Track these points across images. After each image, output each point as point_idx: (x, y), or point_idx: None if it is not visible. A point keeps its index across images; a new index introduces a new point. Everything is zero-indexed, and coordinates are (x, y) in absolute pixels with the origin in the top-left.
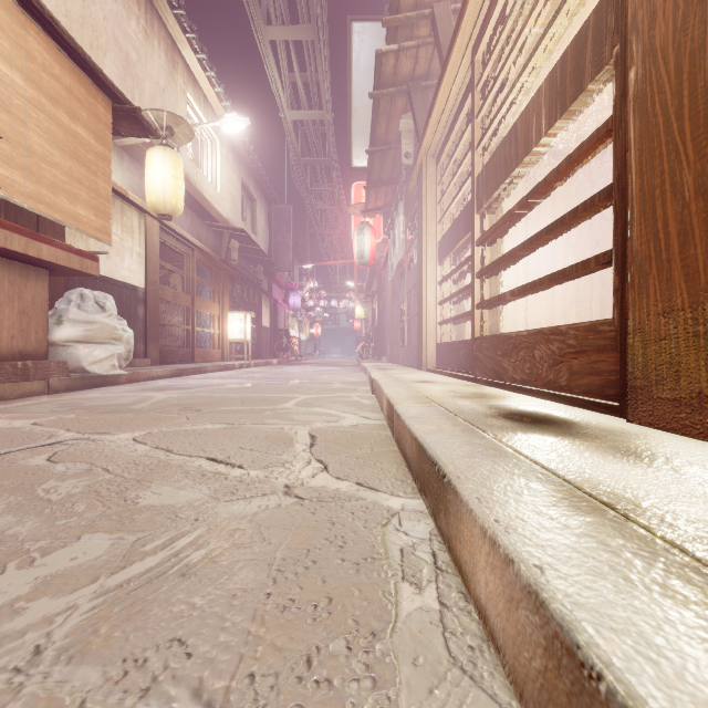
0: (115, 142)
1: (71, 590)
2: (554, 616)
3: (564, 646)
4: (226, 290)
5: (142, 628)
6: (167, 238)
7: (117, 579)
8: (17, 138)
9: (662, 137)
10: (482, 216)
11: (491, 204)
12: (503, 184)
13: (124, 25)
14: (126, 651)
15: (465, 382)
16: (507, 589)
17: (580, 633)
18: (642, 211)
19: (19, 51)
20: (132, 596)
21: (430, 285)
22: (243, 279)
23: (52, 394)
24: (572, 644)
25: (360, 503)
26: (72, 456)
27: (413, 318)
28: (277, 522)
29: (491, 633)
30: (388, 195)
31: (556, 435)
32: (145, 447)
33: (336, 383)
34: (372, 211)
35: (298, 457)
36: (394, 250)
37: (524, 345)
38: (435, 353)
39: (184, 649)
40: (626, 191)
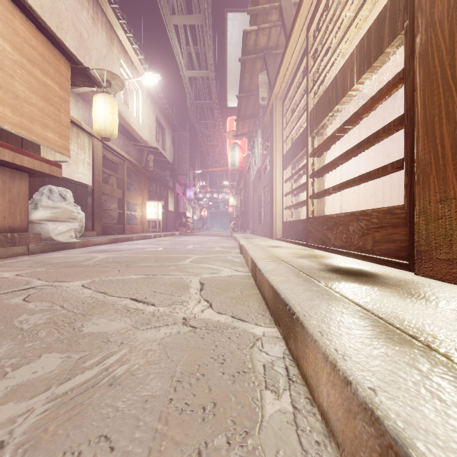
0: (73, 90)
1: (30, 396)
2: (389, 431)
3: (398, 456)
4: (145, 187)
5: (79, 427)
6: (107, 153)
7: (64, 387)
8: (7, 86)
9: (439, 81)
10: (313, 138)
11: (319, 129)
12: (328, 116)
13: (79, 14)
14: (66, 445)
15: (302, 247)
16: (345, 402)
17: (413, 449)
18: (425, 132)
19: (8, 29)
20: (73, 401)
21: (278, 184)
22: (157, 180)
23: (31, 255)
24: (406, 456)
25: (234, 331)
26: (40, 297)
27: (267, 205)
28: (177, 345)
29: (332, 432)
30: (251, 125)
31: (368, 284)
32: (89, 291)
33: (217, 247)
34: (240, 136)
35: (192, 298)
36: (254, 161)
37: (342, 223)
38: (281, 228)
39: (108, 444)
40: (414, 119)
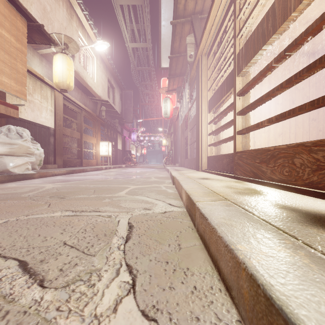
0: (38, 51)
1: None
2: None
3: None
4: (99, 131)
5: None
6: (67, 103)
7: None
8: None
9: None
10: (241, 78)
11: (248, 68)
12: (261, 50)
13: None
14: None
15: (230, 179)
16: None
17: None
18: None
19: None
20: None
21: (204, 125)
22: (108, 125)
23: None
24: None
25: None
26: None
27: (193, 143)
28: None
29: None
30: (179, 82)
31: None
32: None
33: (153, 177)
34: (171, 91)
35: (109, 260)
36: (182, 109)
37: (283, 155)
38: (206, 161)
39: None
40: None
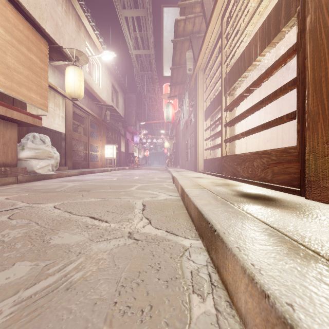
0: (51, 63)
1: (1, 299)
2: None
3: None
4: (104, 134)
5: (37, 328)
6: (76, 109)
7: (29, 292)
8: (1, 59)
9: (325, 50)
10: (226, 97)
11: (231, 91)
12: (237, 81)
13: (55, 8)
14: None
15: (218, 177)
16: (263, 312)
17: None
18: (314, 90)
19: (2, 17)
20: (35, 304)
21: (201, 131)
22: (112, 129)
23: (19, 183)
24: None
25: (168, 243)
26: (21, 215)
27: (192, 147)
28: (123, 254)
29: None
30: (180, 89)
31: (271, 206)
32: (59, 211)
33: (156, 178)
34: (173, 97)
35: (136, 216)
36: (183, 115)
37: (248, 160)
38: (203, 164)
39: None
40: (305, 80)
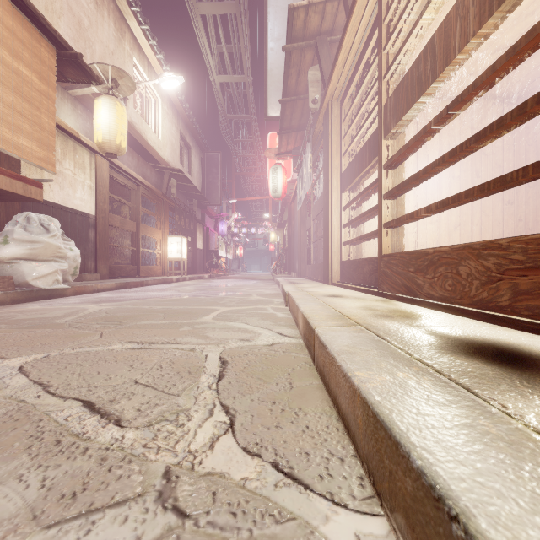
0: (69, 92)
1: None
2: None
3: None
4: (166, 218)
5: None
6: (116, 175)
7: None
8: None
9: None
10: (389, 141)
11: (400, 127)
12: (416, 103)
13: None
14: None
15: (373, 296)
16: None
17: None
18: None
19: None
20: None
21: (335, 211)
22: (181, 210)
23: None
24: None
25: (280, 535)
26: None
27: (318, 240)
28: None
29: None
30: (297, 140)
31: None
32: (22, 381)
33: (254, 295)
34: (284, 154)
35: (199, 400)
36: (302, 184)
37: (445, 261)
38: (339, 269)
39: None
40: None
